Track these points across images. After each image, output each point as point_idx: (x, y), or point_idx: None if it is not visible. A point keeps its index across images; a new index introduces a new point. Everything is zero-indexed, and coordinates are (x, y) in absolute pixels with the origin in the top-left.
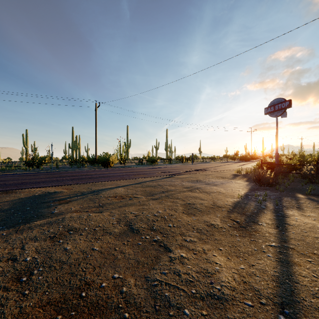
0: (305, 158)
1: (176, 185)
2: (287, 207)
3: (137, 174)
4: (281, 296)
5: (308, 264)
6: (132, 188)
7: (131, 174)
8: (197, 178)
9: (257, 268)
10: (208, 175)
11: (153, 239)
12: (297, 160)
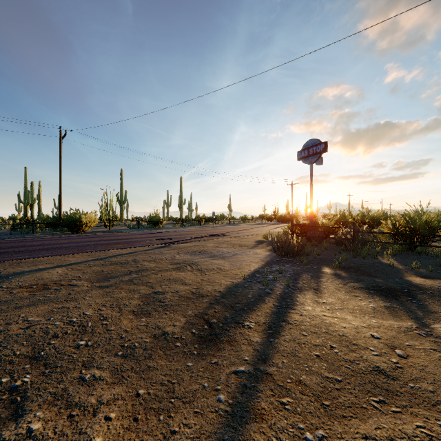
0: (346, 219)
1: (162, 260)
2: (302, 290)
3: (113, 243)
4: None
5: (279, 412)
6: (82, 268)
7: (104, 243)
8: (204, 248)
9: None
10: (223, 243)
11: (12, 384)
12: (337, 221)
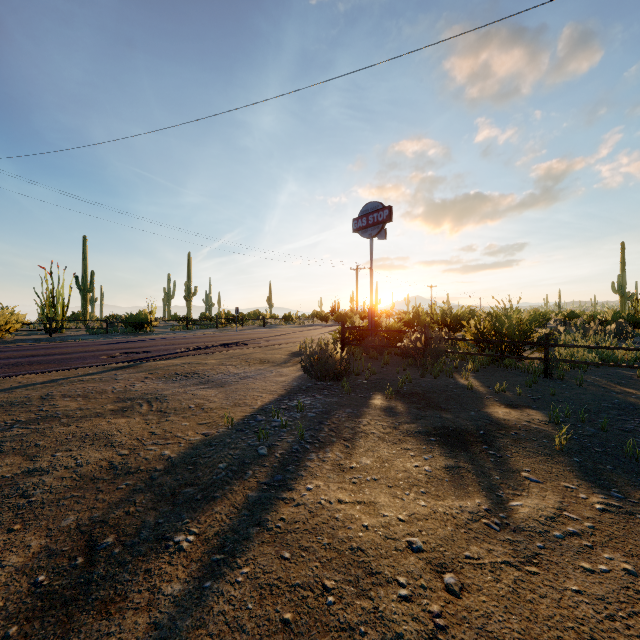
0: (421, 319)
1: (103, 394)
2: (324, 443)
3: (27, 363)
4: None
5: None
6: None
7: (11, 362)
8: (198, 367)
9: None
10: (237, 357)
11: None
12: (409, 321)
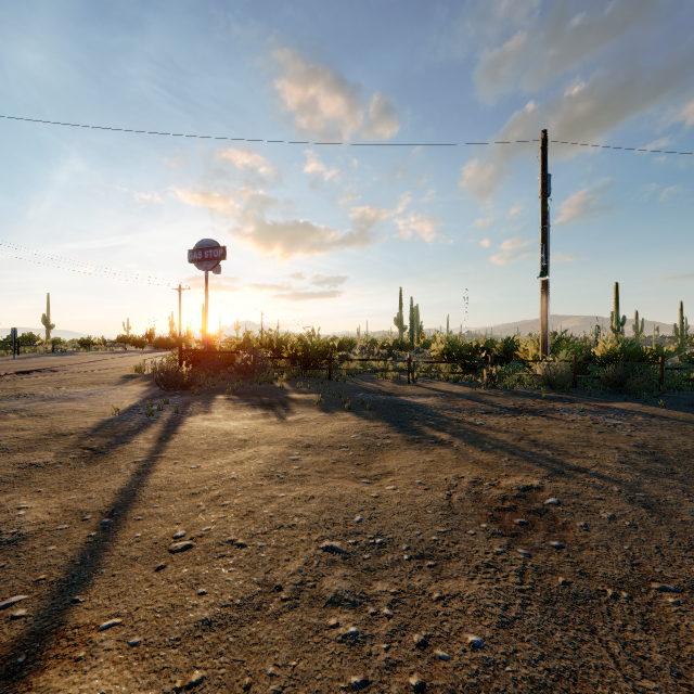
0: (251, 343)
1: None
2: (192, 414)
3: None
4: (117, 504)
5: (173, 466)
6: None
7: None
8: (20, 391)
9: (98, 491)
10: (59, 382)
11: None
12: (241, 346)
